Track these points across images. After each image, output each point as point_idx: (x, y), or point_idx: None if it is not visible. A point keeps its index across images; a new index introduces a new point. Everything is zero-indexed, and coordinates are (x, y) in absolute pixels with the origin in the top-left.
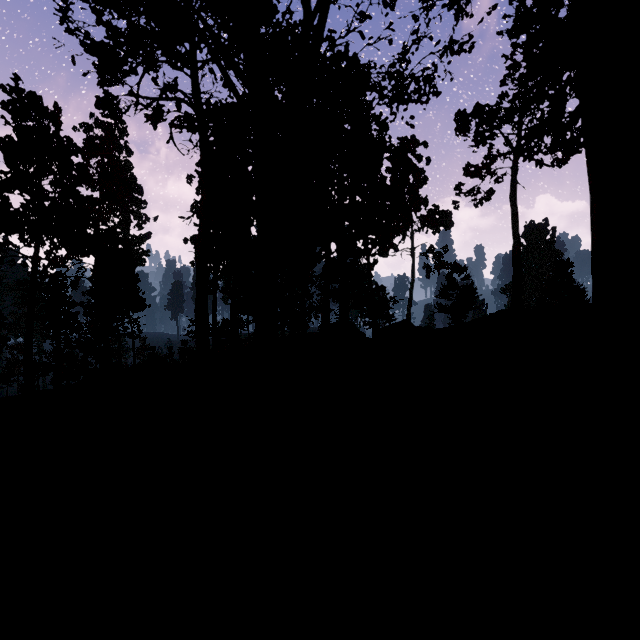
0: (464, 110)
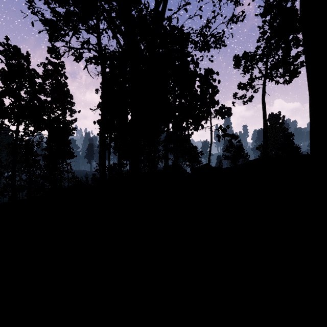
0: (238, 55)
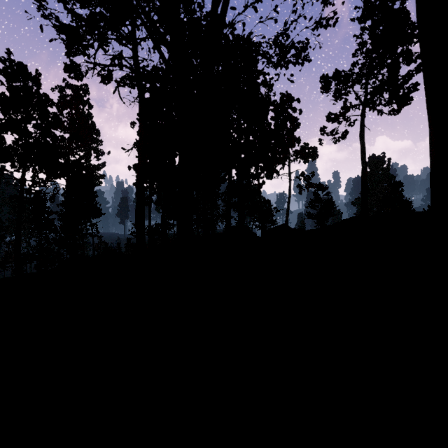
0: (327, 74)
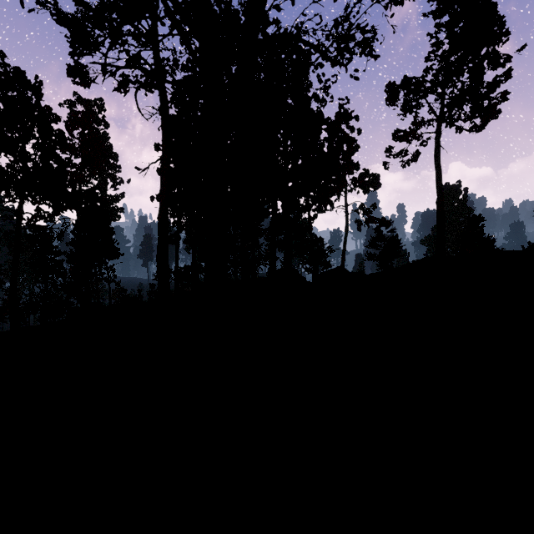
0: (394, 82)
